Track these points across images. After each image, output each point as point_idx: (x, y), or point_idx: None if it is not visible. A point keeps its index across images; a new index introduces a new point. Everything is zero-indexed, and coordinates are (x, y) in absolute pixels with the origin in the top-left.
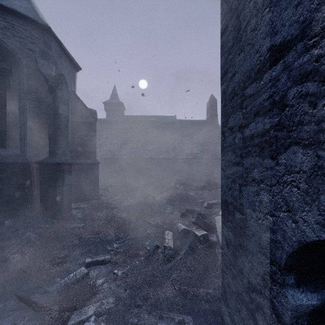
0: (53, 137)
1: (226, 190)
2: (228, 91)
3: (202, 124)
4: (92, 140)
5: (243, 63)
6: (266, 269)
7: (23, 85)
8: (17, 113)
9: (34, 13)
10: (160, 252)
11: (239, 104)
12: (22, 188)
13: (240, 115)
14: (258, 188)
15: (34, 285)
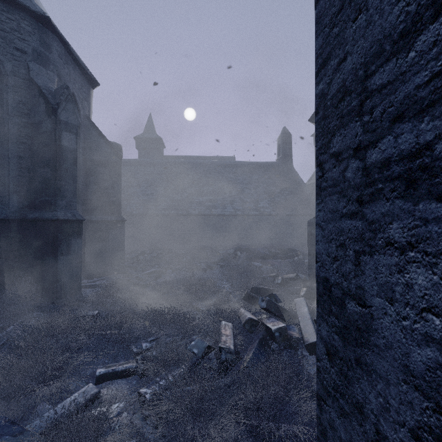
0: (52, 181)
1: (326, 261)
2: (330, 92)
3: (271, 168)
4: (115, 187)
5: (364, 32)
6: (424, 419)
7: (6, 102)
8: None
9: None
10: (213, 356)
11: (356, 108)
12: (4, 258)
13: (358, 127)
14: (401, 258)
15: (5, 419)
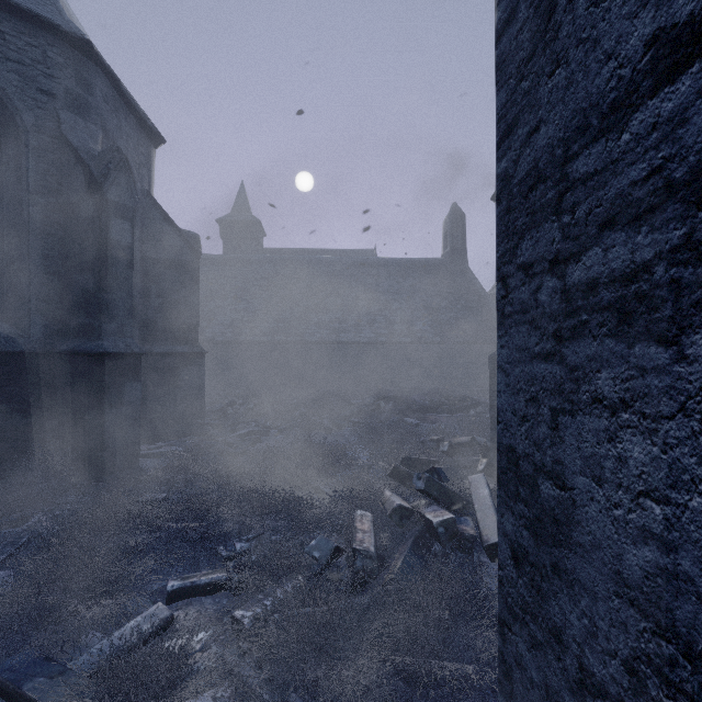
0: (96, 293)
1: (511, 421)
2: (517, 174)
3: (433, 268)
4: (189, 301)
5: (564, 94)
6: (642, 646)
7: (26, 173)
8: (12, 238)
9: (53, 9)
10: (343, 563)
11: (553, 202)
12: (23, 411)
13: (556, 231)
14: (612, 421)
15: (35, 654)
